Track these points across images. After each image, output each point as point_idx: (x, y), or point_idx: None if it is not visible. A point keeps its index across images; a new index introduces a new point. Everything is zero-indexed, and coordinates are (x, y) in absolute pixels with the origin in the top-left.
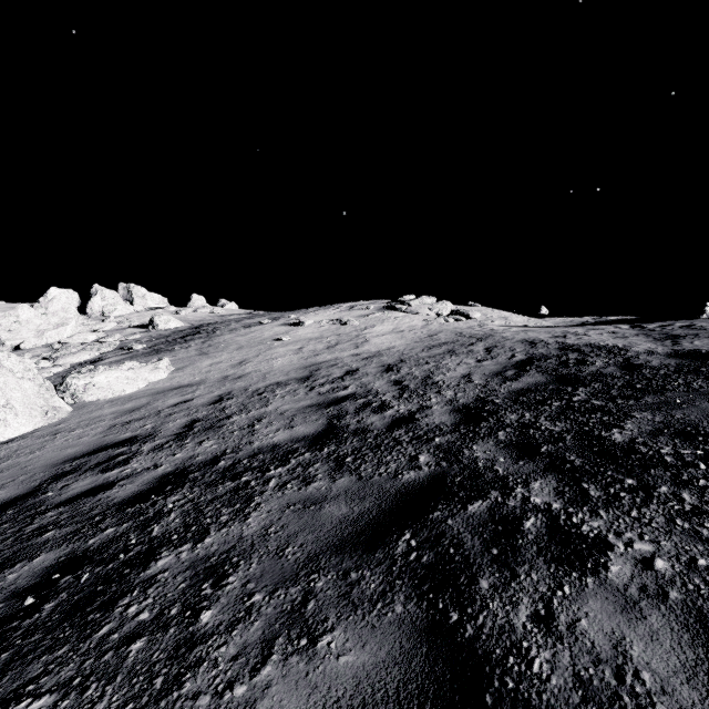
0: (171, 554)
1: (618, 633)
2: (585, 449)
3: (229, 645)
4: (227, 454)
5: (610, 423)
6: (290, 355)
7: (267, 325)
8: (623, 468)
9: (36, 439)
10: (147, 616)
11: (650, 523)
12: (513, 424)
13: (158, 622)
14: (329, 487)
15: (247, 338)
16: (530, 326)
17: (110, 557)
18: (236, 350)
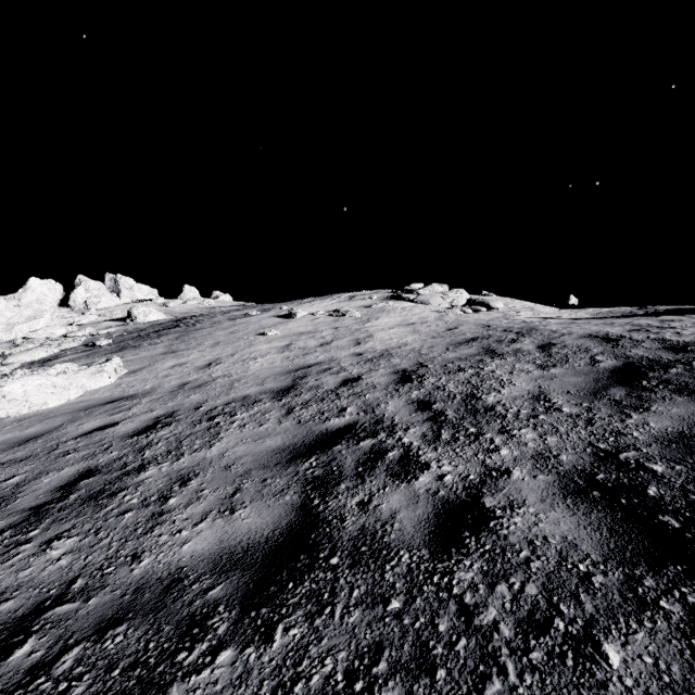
0: None
1: None
2: None
3: None
4: (65, 601)
5: None
6: (273, 353)
7: (255, 317)
8: None
9: None
10: None
11: None
12: None
13: None
14: None
15: (228, 332)
16: (565, 317)
17: None
18: (210, 347)
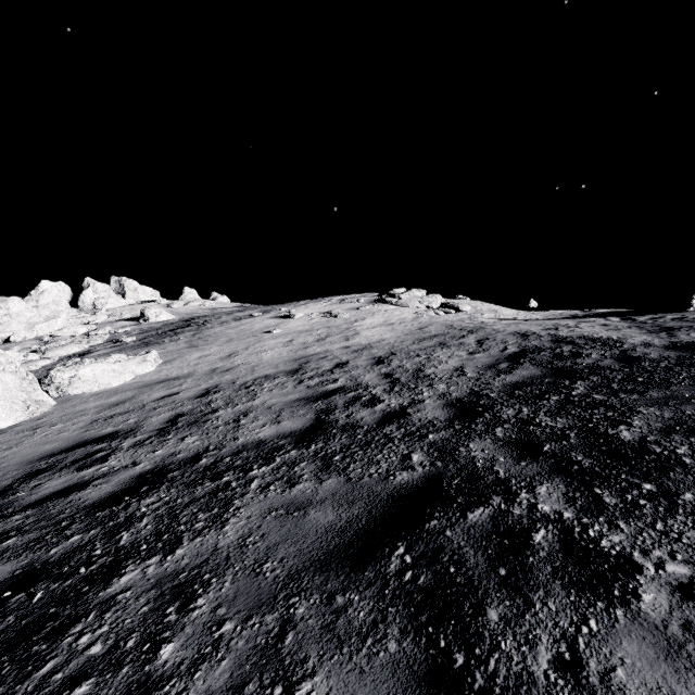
0: (136, 568)
1: (666, 689)
2: (592, 448)
3: (190, 692)
4: (210, 451)
5: (616, 419)
6: (280, 347)
7: (258, 317)
8: (637, 470)
9: (15, 434)
10: (100, 649)
11: (680, 538)
12: (511, 420)
13: (111, 657)
14: (315, 490)
15: (237, 331)
16: (519, 319)
17: (70, 571)
18: (226, 343)
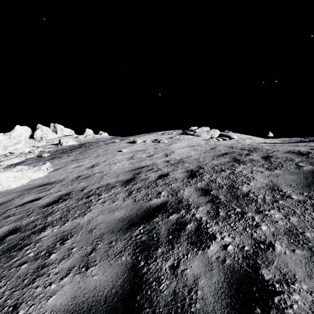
0: None
1: None
2: None
3: None
4: None
5: None
6: (124, 161)
7: (117, 143)
8: None
9: None
10: None
11: None
12: None
13: None
14: None
15: (104, 150)
16: (268, 142)
17: None
18: (94, 157)
